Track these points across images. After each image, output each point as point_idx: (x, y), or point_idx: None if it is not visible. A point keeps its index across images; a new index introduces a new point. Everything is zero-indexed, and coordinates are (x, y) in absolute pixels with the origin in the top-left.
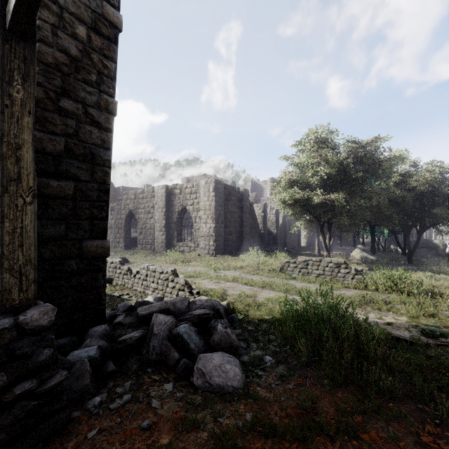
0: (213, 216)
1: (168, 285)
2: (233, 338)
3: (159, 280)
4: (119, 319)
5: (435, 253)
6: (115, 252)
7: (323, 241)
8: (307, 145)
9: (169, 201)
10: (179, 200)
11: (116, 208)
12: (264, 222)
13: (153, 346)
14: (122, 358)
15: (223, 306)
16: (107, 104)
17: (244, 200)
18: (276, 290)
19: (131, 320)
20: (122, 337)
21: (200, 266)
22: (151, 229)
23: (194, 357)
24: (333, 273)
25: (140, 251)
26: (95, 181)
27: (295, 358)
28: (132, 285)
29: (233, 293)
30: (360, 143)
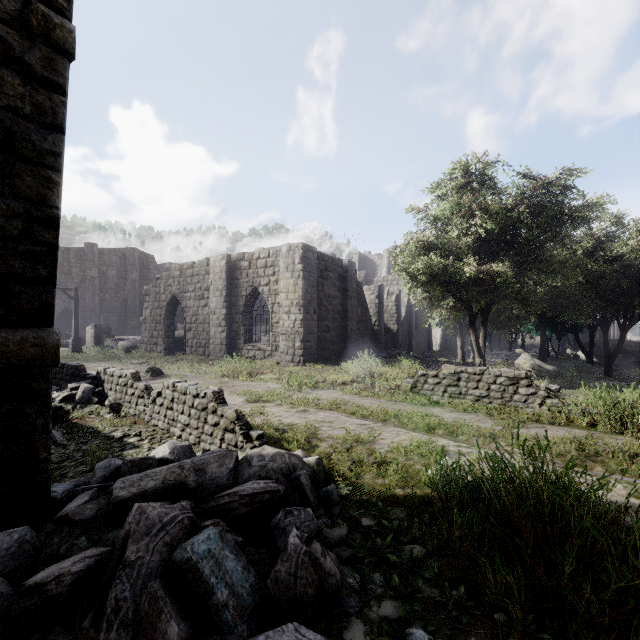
0: (300, 302)
1: (207, 419)
2: (328, 567)
3: (192, 410)
4: (73, 506)
5: (634, 361)
6: (149, 359)
7: (474, 341)
8: (451, 186)
9: (232, 280)
10: (248, 278)
11: (153, 292)
12: (378, 314)
13: (116, 599)
14: (29, 637)
15: (308, 468)
16: (48, 26)
17: (349, 279)
18: (408, 428)
19: (97, 511)
20: (40, 572)
21: (276, 381)
22: (204, 324)
23: (224, 630)
24: (505, 394)
25: (187, 357)
26: (15, 195)
27: (490, 635)
28: (151, 416)
29: (331, 434)
30: (541, 179)
